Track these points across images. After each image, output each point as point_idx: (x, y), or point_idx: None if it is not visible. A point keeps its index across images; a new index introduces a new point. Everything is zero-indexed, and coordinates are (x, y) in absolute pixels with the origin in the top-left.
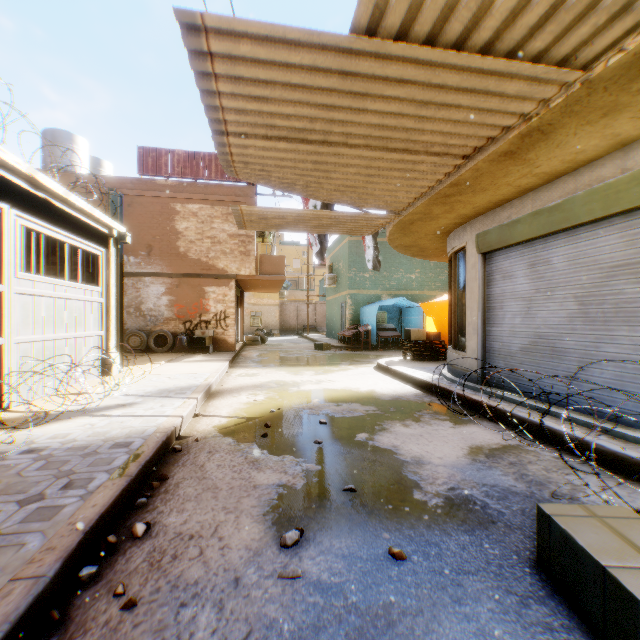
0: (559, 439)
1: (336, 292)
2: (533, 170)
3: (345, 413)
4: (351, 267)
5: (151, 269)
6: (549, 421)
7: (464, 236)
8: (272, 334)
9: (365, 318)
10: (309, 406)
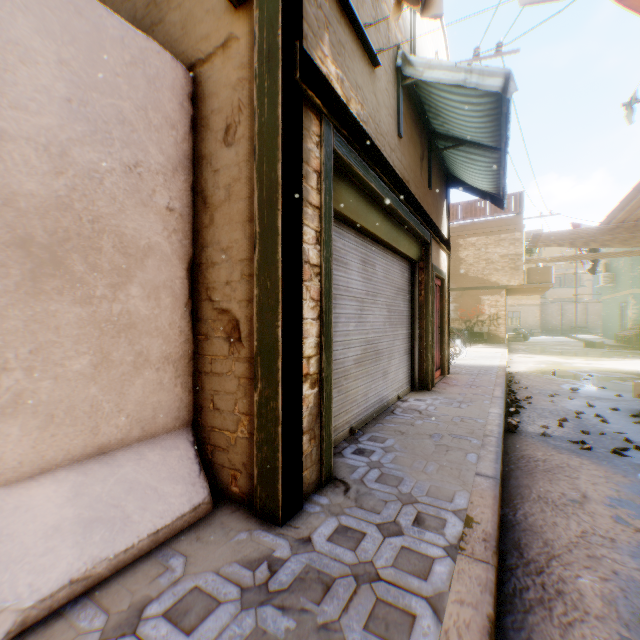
0: None
1: (612, 291)
2: None
3: (606, 375)
4: (632, 266)
5: None
6: None
7: None
8: (530, 334)
9: None
10: (579, 371)
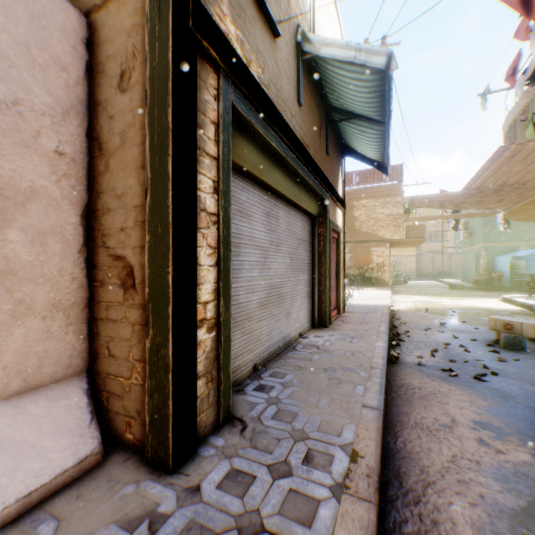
0: None
1: (470, 245)
2: None
3: (466, 311)
4: (484, 225)
5: None
6: None
7: None
8: (409, 278)
9: (498, 266)
10: (446, 308)
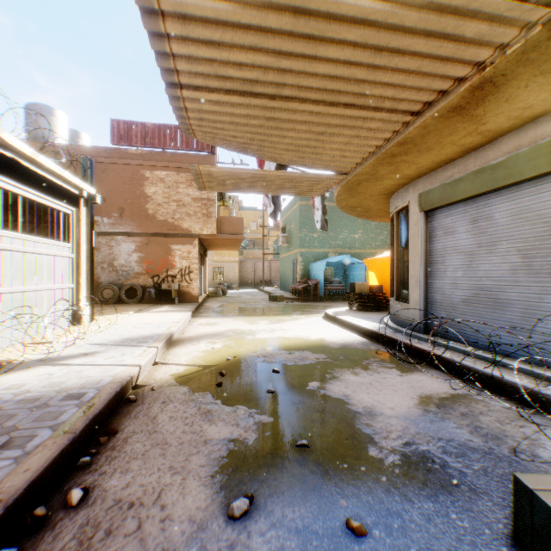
0: (506, 388)
1: (288, 250)
2: (478, 128)
3: (297, 361)
4: (301, 228)
5: (123, 229)
6: (494, 370)
7: (407, 196)
8: (232, 287)
9: (314, 273)
10: (263, 354)
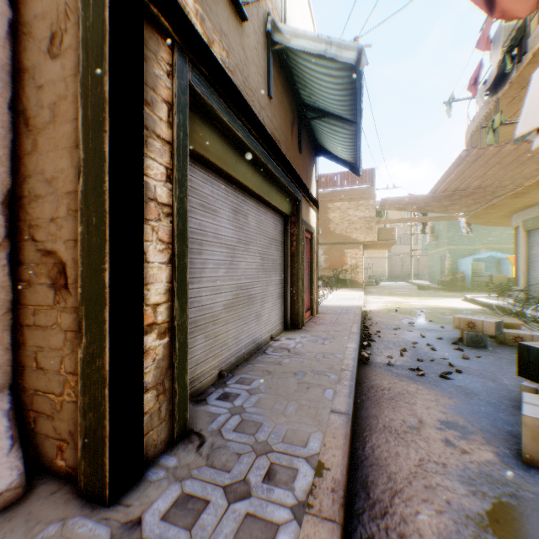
0: None
1: (436, 247)
2: (534, 198)
3: (433, 311)
4: (449, 229)
5: None
6: None
7: (516, 220)
8: (381, 280)
9: (461, 267)
10: (414, 308)
